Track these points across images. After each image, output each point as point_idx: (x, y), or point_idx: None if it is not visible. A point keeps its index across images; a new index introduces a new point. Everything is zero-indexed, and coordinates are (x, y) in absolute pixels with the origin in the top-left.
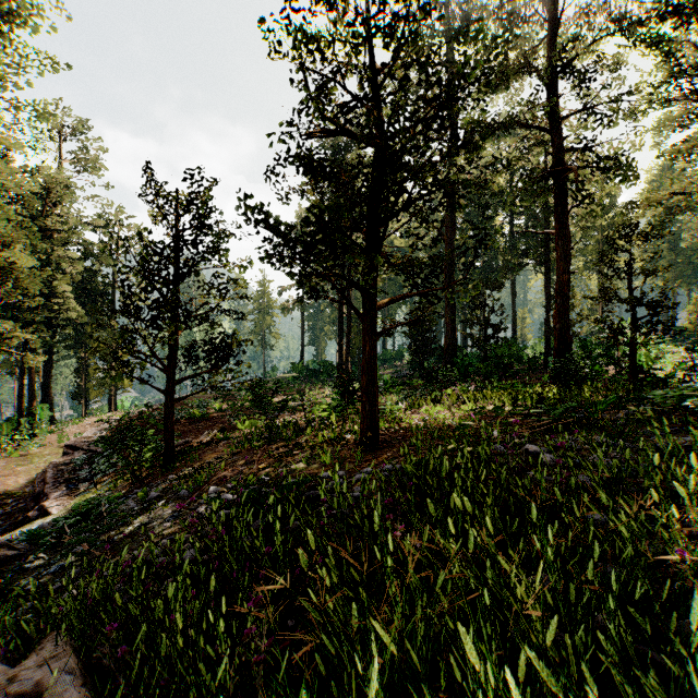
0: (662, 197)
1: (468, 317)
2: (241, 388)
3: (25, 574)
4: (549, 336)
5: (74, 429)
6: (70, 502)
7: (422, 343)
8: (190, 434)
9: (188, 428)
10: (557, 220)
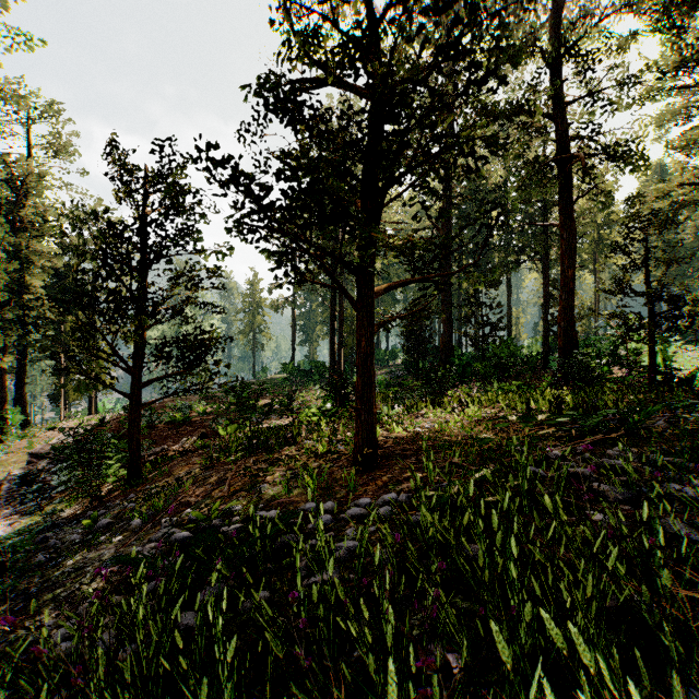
0: (672, 187)
1: (465, 315)
2: (228, 390)
3: None
4: (547, 335)
5: (48, 433)
6: (22, 521)
7: (417, 342)
8: (168, 440)
9: (167, 433)
10: (562, 211)
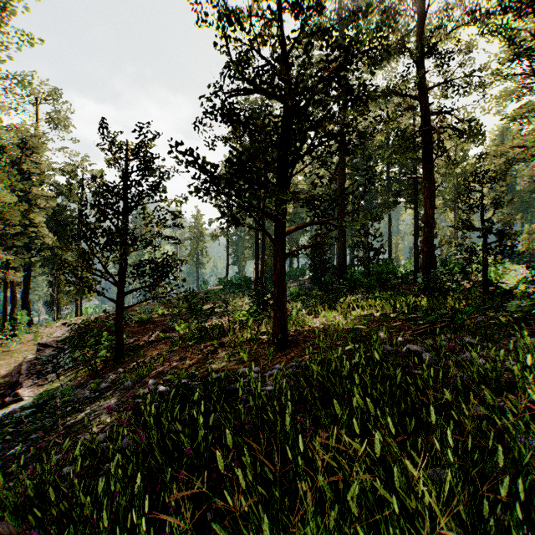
0: (505, 150)
1: (355, 243)
2: (179, 298)
3: None
4: (417, 257)
5: (47, 330)
6: (39, 389)
7: (320, 262)
8: (138, 334)
9: (136, 329)
10: (425, 167)
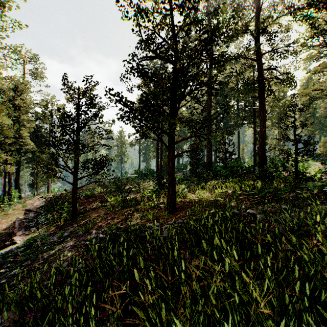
0: (309, 92)
1: (217, 148)
2: (110, 182)
3: (0, 275)
4: (255, 157)
5: (30, 201)
6: (26, 237)
7: (196, 160)
8: (85, 204)
9: (84, 201)
10: (260, 102)
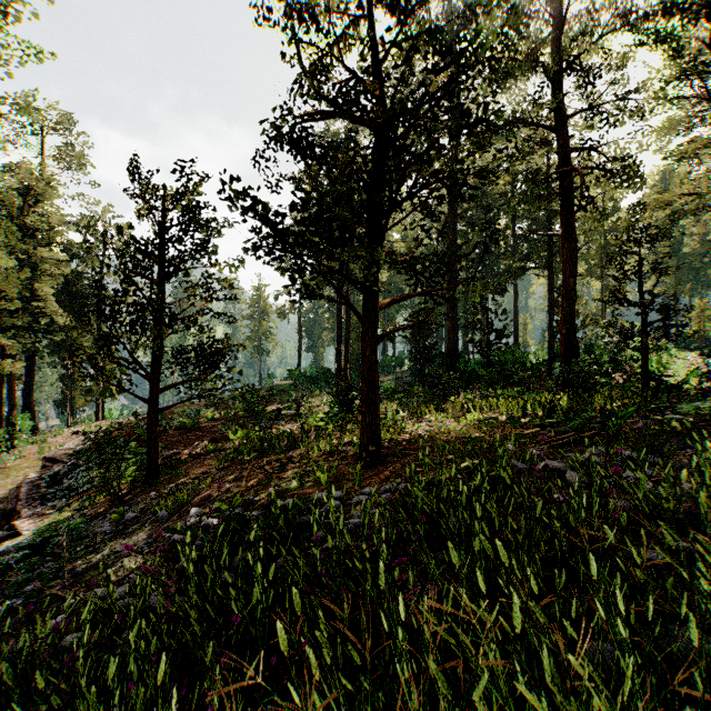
0: (671, 198)
1: (471, 322)
2: (235, 396)
3: None
4: (552, 342)
5: (58, 439)
6: (44, 521)
7: (423, 348)
8: (179, 445)
9: (177, 438)
10: (564, 222)
